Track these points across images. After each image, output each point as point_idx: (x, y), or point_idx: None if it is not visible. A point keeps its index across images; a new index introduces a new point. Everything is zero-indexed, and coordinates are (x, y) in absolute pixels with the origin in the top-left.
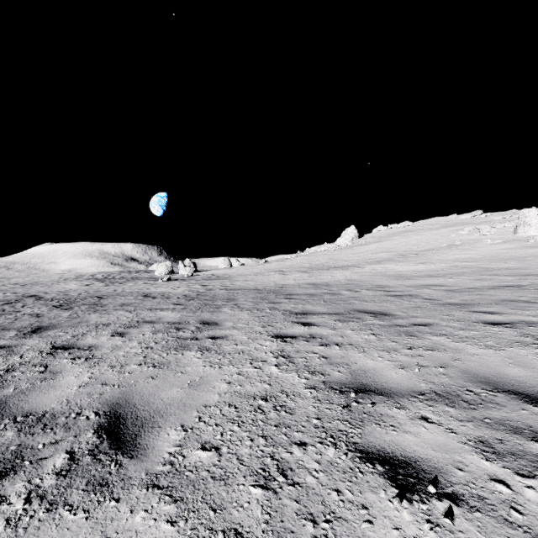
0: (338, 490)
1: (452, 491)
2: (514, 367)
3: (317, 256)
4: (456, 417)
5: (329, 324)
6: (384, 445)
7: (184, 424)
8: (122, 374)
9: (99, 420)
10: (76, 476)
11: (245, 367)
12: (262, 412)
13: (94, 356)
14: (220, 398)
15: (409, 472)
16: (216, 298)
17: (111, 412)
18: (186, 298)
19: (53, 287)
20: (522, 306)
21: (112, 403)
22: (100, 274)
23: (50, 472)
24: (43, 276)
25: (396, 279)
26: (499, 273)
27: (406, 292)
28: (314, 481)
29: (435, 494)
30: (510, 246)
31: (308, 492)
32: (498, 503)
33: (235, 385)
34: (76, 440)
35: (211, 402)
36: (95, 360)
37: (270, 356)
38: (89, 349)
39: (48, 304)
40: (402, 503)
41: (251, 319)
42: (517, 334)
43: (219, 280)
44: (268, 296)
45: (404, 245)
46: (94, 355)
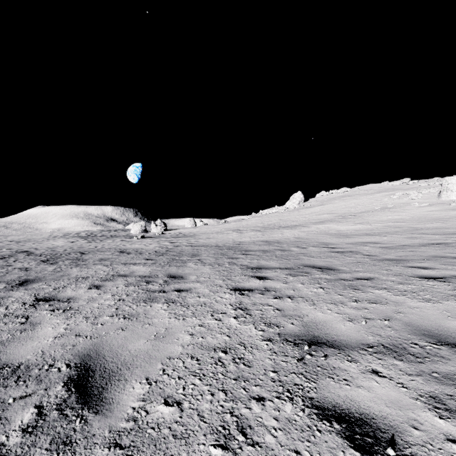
0: (297, 451)
1: (411, 453)
2: (452, 320)
3: (269, 217)
4: (405, 371)
5: (281, 277)
6: (339, 401)
7: (149, 376)
8: (95, 325)
9: (70, 372)
10: (42, 433)
11: (206, 319)
12: (222, 364)
13: (71, 308)
14: (183, 349)
15: (366, 430)
16: (182, 253)
17: (81, 364)
18: (156, 253)
19: (43, 244)
20: (451, 262)
21: (83, 354)
22: (84, 232)
23: (17, 428)
24: (35, 234)
25: (338, 237)
26: (427, 232)
27: (347, 248)
28: (273, 440)
29: None
30: (435, 209)
31: (268, 453)
32: None
33: (198, 337)
34: (45, 394)
35: (175, 354)
36: (72, 311)
37: (229, 308)
38: (68, 301)
39: (37, 259)
40: None
41: (213, 273)
42: (451, 288)
43: (185, 238)
44: (227, 252)
45: (344, 208)
46: (71, 306)
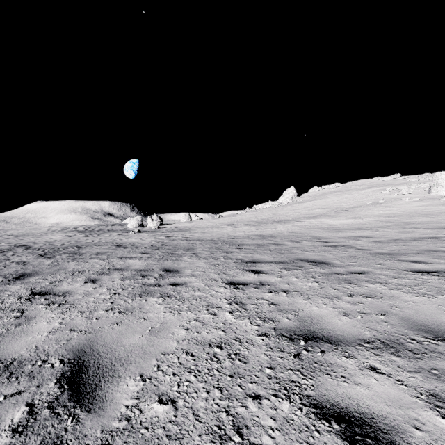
0: None
1: None
2: None
3: (263, 212)
4: (403, 367)
5: (275, 271)
6: (337, 399)
7: (143, 373)
8: (90, 320)
9: (63, 369)
10: (32, 433)
11: (201, 313)
12: (217, 360)
13: (67, 302)
14: (178, 345)
15: (366, 431)
16: (178, 247)
17: (75, 359)
18: (152, 247)
19: (41, 238)
20: (444, 256)
21: (77, 349)
22: (82, 227)
23: (7, 428)
24: (34, 228)
25: (330, 231)
26: (419, 226)
27: (340, 242)
28: (271, 441)
29: None
30: (426, 204)
31: None
32: None
33: (193, 331)
34: (37, 391)
35: (169, 349)
36: (67, 305)
37: (224, 302)
38: (63, 295)
39: (34, 253)
40: None
41: (208, 266)
42: None
43: (181, 232)
44: (222, 246)
45: (336, 203)
46: (67, 300)
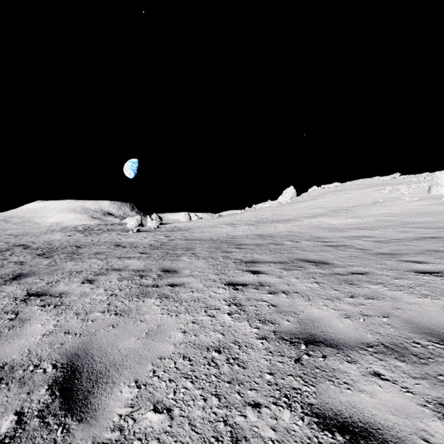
0: None
1: None
2: None
3: (262, 212)
4: (408, 373)
5: (275, 272)
6: (341, 408)
7: (138, 379)
8: (85, 322)
9: (55, 374)
10: None
11: (199, 315)
12: (215, 365)
13: (63, 303)
14: (175, 348)
15: (372, 443)
16: (177, 247)
17: (68, 364)
18: (151, 247)
19: (40, 238)
20: None
21: (71, 353)
22: (81, 226)
23: None
24: (33, 228)
25: (330, 231)
26: (419, 226)
27: (340, 242)
28: None
29: None
30: (426, 203)
31: None
32: None
33: (190, 334)
34: (27, 398)
35: (166, 353)
36: (63, 307)
37: (223, 303)
38: (59, 296)
39: (33, 253)
40: None
41: (206, 267)
42: None
43: (180, 231)
44: (221, 246)
45: (335, 202)
46: (63, 302)
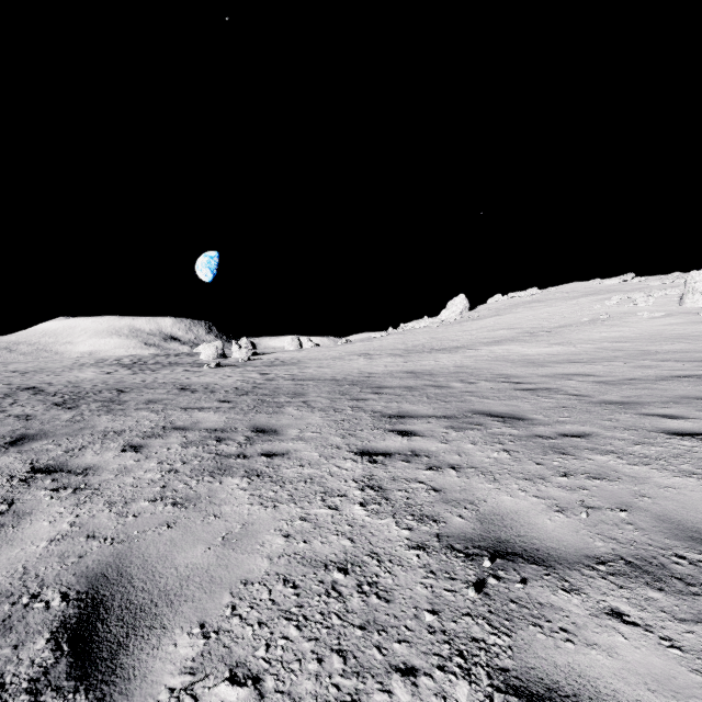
0: None
1: None
2: None
3: (415, 335)
4: (671, 612)
5: (437, 433)
6: (557, 677)
7: (206, 621)
8: (122, 518)
9: (65, 611)
10: None
11: (313, 507)
12: (339, 596)
13: (88, 486)
14: (271, 565)
15: None
16: (278, 391)
17: (88, 593)
18: (237, 391)
19: (62, 376)
20: None
21: (94, 574)
22: (128, 358)
23: None
24: (52, 360)
25: (524, 366)
26: (667, 358)
27: (541, 384)
28: None
29: None
30: (676, 321)
31: None
32: None
33: (297, 540)
34: (13, 657)
35: (255, 574)
36: (88, 492)
37: (352, 486)
38: (84, 472)
39: (47, 401)
40: None
41: (326, 424)
42: None
43: (285, 366)
44: (350, 389)
45: (531, 320)
46: (89, 483)
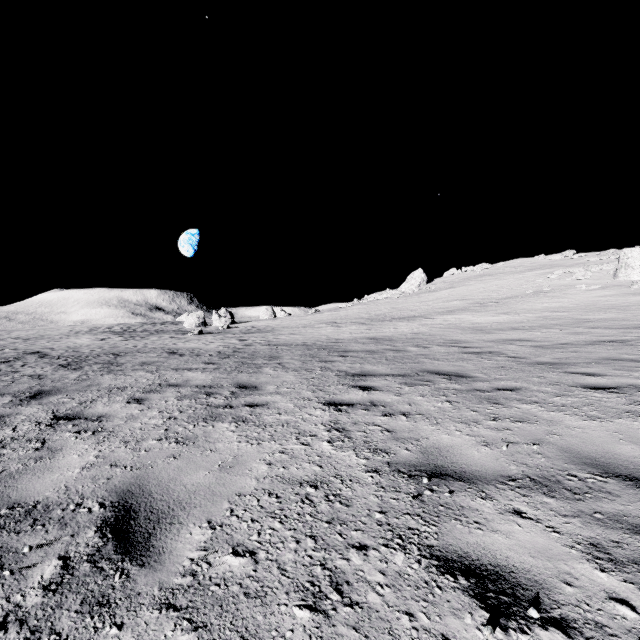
0: (410, 613)
1: (560, 615)
2: (626, 444)
3: (377, 305)
4: (557, 511)
5: (393, 388)
6: (468, 550)
7: (211, 519)
8: (137, 452)
9: (104, 514)
10: (69, 591)
11: (289, 444)
12: (311, 503)
13: (104, 429)
14: (258, 484)
15: (502, 587)
16: (256, 355)
17: (120, 502)
18: (220, 355)
19: (61, 342)
20: (629, 366)
21: (122, 490)
22: (118, 326)
23: (36, 585)
24: (50, 328)
25: (473, 332)
26: (598, 325)
27: (486, 348)
28: (379, 600)
29: (538, 620)
30: (609, 293)
31: (371, 615)
32: (622, 633)
33: (278, 467)
34: (72, 541)
35: (246, 489)
36: (105, 433)
37: (321, 428)
38: (98, 419)
39: (53, 363)
40: (495, 633)
41: (298, 381)
42: (626, 402)
43: (261, 333)
44: (319, 353)
45: (482, 292)
46: (104, 427)
